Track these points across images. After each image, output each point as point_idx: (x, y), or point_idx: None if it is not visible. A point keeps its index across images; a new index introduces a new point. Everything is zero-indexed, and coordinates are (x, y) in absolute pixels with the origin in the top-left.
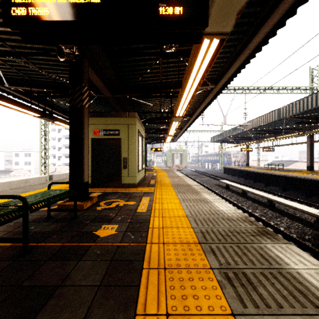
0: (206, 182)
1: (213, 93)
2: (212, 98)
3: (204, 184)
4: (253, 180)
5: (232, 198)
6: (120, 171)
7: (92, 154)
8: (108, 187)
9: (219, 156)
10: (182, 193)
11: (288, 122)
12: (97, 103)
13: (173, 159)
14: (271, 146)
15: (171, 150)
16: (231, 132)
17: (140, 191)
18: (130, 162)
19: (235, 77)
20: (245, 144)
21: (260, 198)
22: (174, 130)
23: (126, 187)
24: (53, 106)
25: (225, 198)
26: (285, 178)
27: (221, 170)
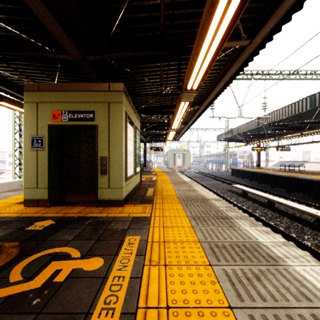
0: (214, 186)
1: (242, 58)
2: (237, 70)
3: (212, 189)
4: (271, 184)
5: (256, 211)
6: (95, 179)
7: (50, 151)
8: (77, 205)
9: (223, 156)
10: (201, 220)
11: (317, 114)
12: (74, 81)
13: (174, 159)
14: (286, 145)
15: (172, 150)
16: (243, 129)
17: (126, 214)
18: (113, 164)
19: (296, 10)
20: (259, 142)
21: (296, 211)
22: (179, 121)
23: (106, 205)
24: (16, 88)
25: (247, 211)
26: (318, 183)
27: (226, 171)
